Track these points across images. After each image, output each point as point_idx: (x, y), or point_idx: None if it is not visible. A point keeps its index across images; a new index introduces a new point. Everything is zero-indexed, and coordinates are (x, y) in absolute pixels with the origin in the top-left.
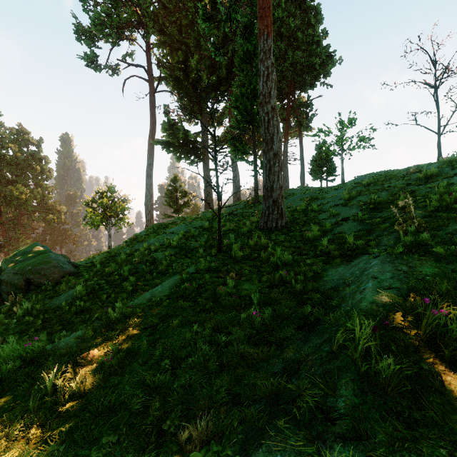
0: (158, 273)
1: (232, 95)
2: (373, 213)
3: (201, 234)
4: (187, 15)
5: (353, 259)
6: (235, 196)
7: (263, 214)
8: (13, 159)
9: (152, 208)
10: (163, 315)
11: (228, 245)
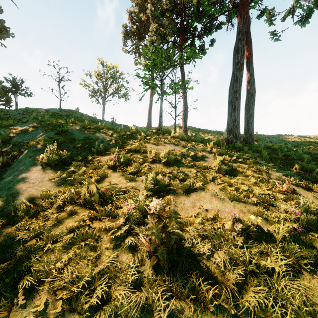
0: None
1: None
2: None
3: None
4: None
5: None
6: None
7: None
8: None
9: None
10: None
11: None
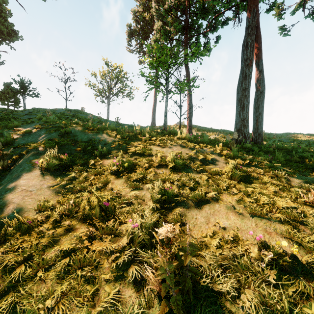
0: None
1: None
2: None
3: None
4: None
5: None
6: None
7: None
8: None
9: None
10: None
11: None
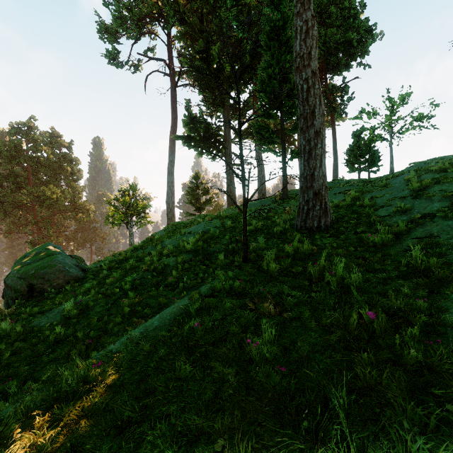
0: (166, 286)
1: (257, 78)
2: None
3: (221, 235)
4: (208, 0)
5: None
6: (260, 191)
7: (300, 210)
8: (46, 161)
9: (173, 206)
10: (146, 391)
11: (256, 251)
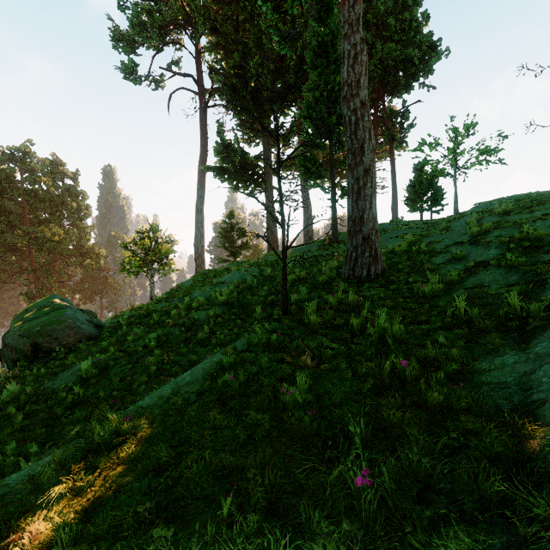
0: (197, 343)
1: (302, 101)
2: (532, 254)
3: (260, 285)
4: (245, 6)
5: (526, 338)
6: (306, 234)
7: (347, 257)
8: (46, 195)
9: (203, 250)
10: (181, 440)
11: (297, 303)
